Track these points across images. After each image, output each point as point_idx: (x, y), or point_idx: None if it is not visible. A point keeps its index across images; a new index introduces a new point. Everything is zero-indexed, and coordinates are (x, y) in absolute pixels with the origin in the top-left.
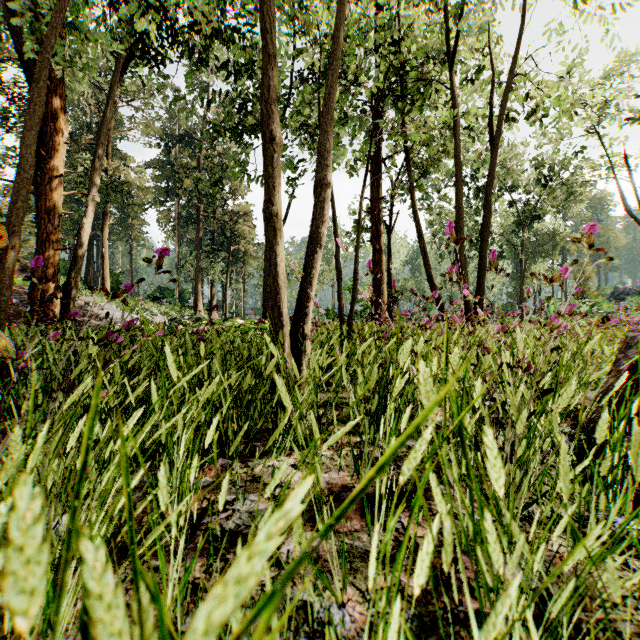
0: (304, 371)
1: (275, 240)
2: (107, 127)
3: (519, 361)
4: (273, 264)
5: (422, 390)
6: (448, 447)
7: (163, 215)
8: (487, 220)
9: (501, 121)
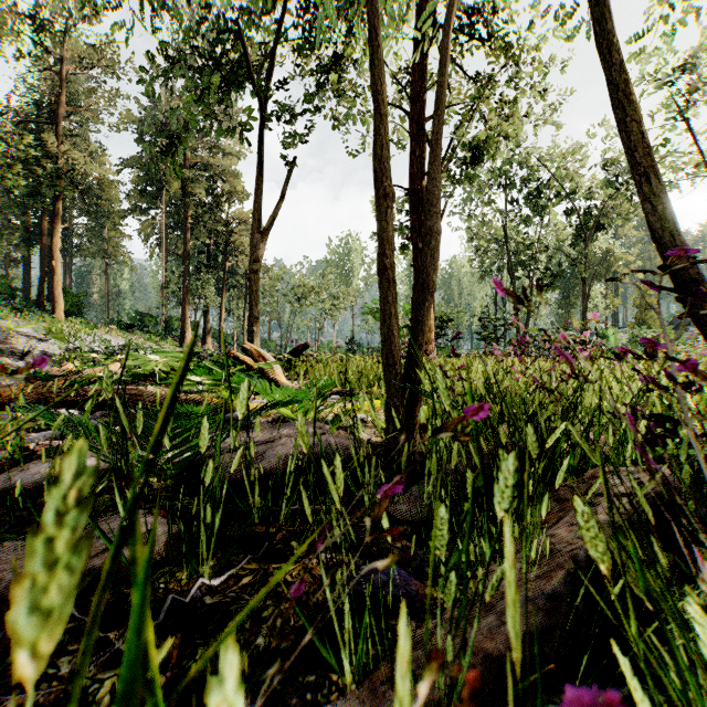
0: None
1: None
2: None
3: None
4: None
5: None
6: None
7: (145, 225)
8: None
9: None
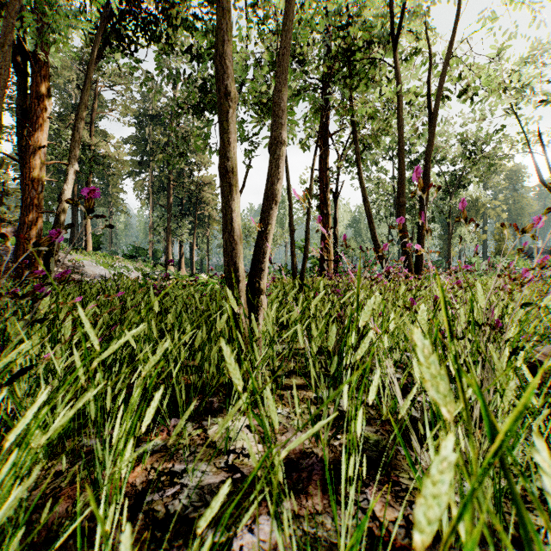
0: (260, 325)
1: (231, 196)
2: (86, 104)
3: (488, 318)
4: (229, 219)
5: (426, 374)
6: (435, 430)
7: (138, 184)
8: (426, 185)
9: (439, 95)
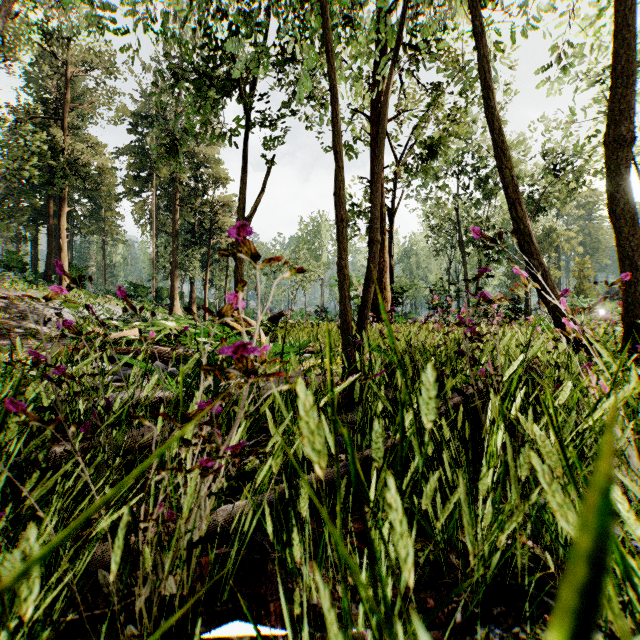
0: None
1: None
2: None
3: None
4: None
5: None
6: None
7: (138, 206)
8: None
9: None
